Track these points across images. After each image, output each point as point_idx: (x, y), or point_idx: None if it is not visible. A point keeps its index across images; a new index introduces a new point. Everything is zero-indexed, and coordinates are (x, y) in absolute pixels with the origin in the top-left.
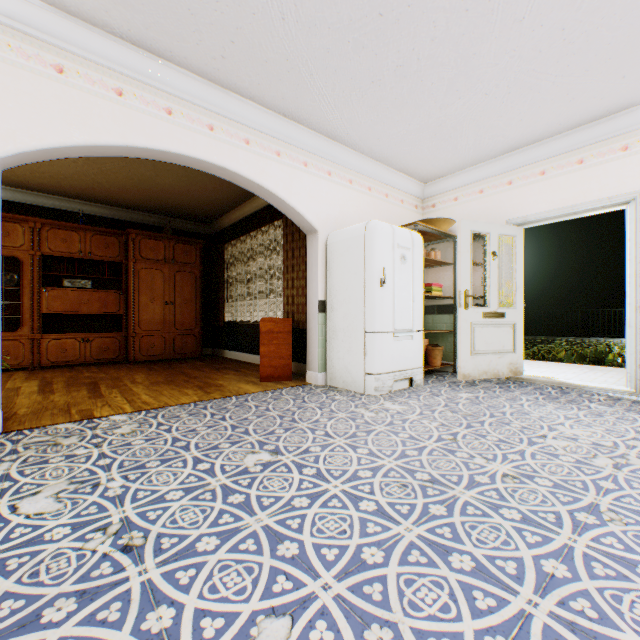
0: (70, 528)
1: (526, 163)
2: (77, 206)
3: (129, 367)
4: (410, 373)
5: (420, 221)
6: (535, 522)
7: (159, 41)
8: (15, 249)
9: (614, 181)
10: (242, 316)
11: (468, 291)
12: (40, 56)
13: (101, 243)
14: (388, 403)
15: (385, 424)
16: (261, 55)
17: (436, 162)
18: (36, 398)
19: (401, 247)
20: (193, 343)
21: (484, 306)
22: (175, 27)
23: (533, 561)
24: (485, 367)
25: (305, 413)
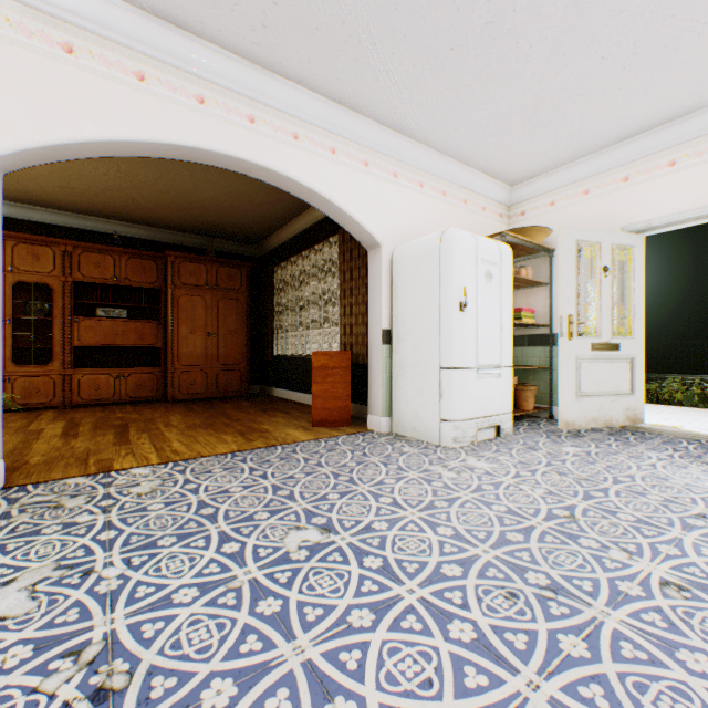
0: (32, 648)
1: (649, 152)
2: (112, 227)
3: (166, 407)
4: (497, 420)
5: (507, 231)
6: None
7: (186, 9)
8: (45, 275)
9: None
10: (293, 349)
11: (572, 316)
12: (45, 33)
13: (137, 267)
14: (471, 459)
15: (471, 490)
16: (311, 20)
17: (528, 157)
18: (56, 443)
19: (486, 262)
20: (238, 380)
21: (592, 336)
22: None
23: None
24: (594, 413)
25: (366, 471)
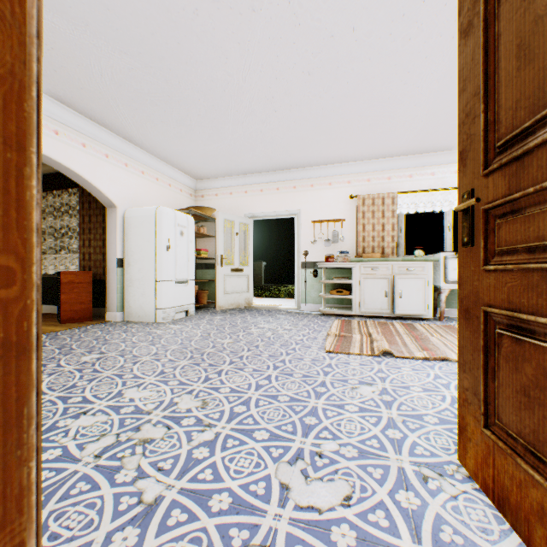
0: None
1: (254, 183)
2: None
3: None
4: (187, 307)
5: (194, 207)
6: (235, 352)
7: None
8: None
9: (291, 203)
10: None
11: (223, 255)
12: None
13: None
14: (172, 325)
15: (171, 334)
16: (79, 84)
17: (204, 170)
18: None
19: (181, 225)
20: None
21: (232, 265)
22: None
23: (230, 360)
24: (232, 301)
25: (114, 336)
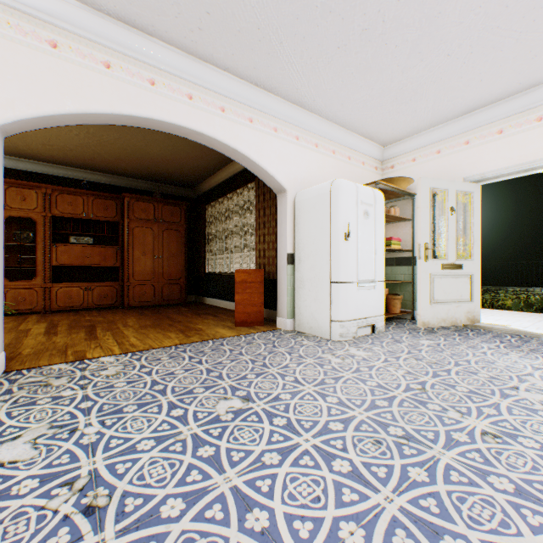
0: (38, 481)
1: (483, 123)
2: (82, 175)
3: (124, 312)
4: (372, 320)
5: (380, 180)
6: (532, 496)
7: (142, 16)
8: (30, 211)
9: None
10: (220, 268)
11: (427, 244)
12: (36, 33)
13: (101, 206)
14: (353, 349)
15: (352, 371)
16: (234, 25)
17: (396, 125)
18: (41, 339)
19: (364, 203)
20: (178, 291)
21: (442, 258)
22: (155, 1)
23: None
24: (443, 315)
25: (275, 358)
